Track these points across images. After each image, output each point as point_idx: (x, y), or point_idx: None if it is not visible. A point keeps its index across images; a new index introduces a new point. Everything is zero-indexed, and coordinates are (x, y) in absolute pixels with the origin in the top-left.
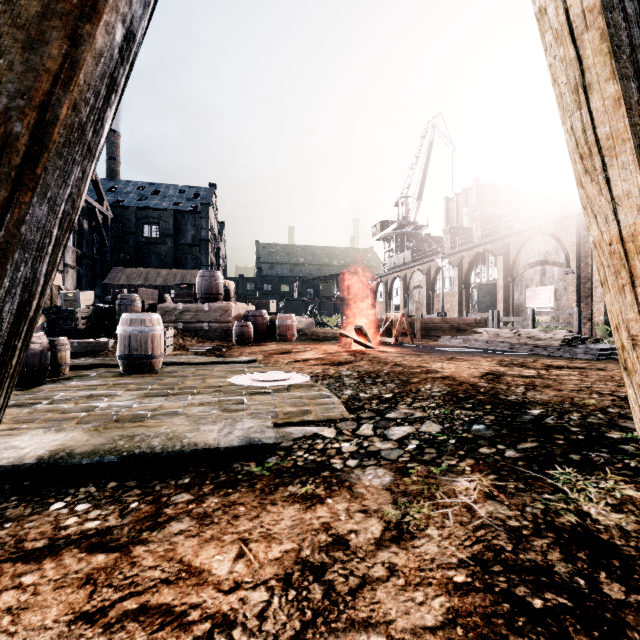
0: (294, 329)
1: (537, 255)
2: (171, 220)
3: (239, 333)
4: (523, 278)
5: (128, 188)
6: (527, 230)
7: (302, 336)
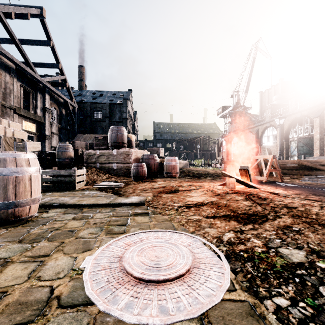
0: (177, 168)
1: None
2: (108, 108)
3: (135, 171)
4: None
5: (87, 94)
6: None
7: (182, 173)
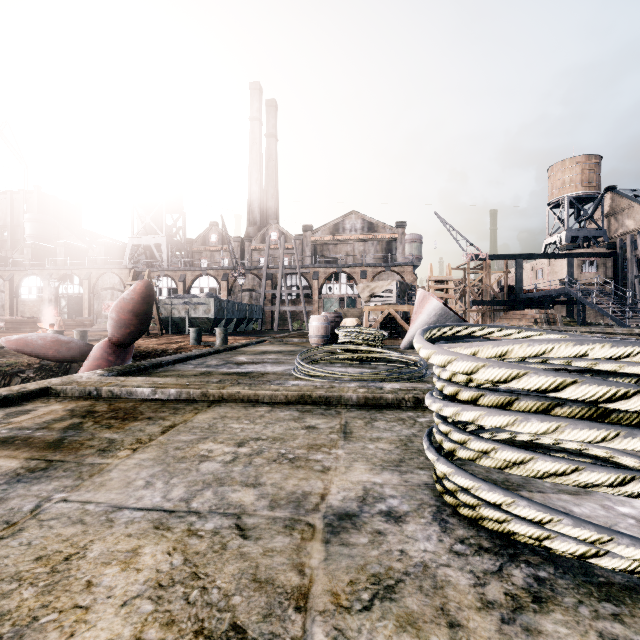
0: None
1: (109, 284)
2: None
3: None
4: (101, 296)
5: None
6: (104, 268)
7: None
